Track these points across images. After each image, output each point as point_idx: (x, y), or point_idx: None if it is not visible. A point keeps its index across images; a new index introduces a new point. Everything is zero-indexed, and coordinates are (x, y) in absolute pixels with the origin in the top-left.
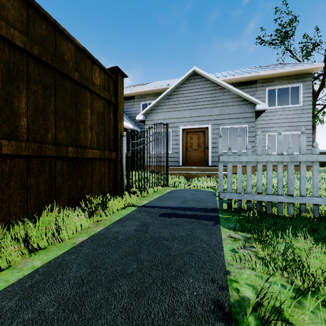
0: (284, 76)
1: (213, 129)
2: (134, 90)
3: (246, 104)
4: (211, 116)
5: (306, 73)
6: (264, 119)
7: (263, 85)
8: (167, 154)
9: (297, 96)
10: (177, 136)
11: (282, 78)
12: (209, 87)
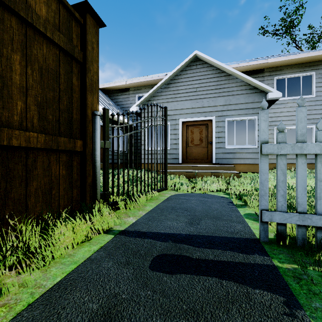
0: (295, 63)
1: (217, 122)
2: (129, 81)
3: (255, 92)
4: (215, 107)
5: (320, 60)
6: (272, 112)
7: (271, 74)
8: (165, 148)
9: (309, 86)
10: (176, 130)
11: (292, 66)
12: (212, 74)
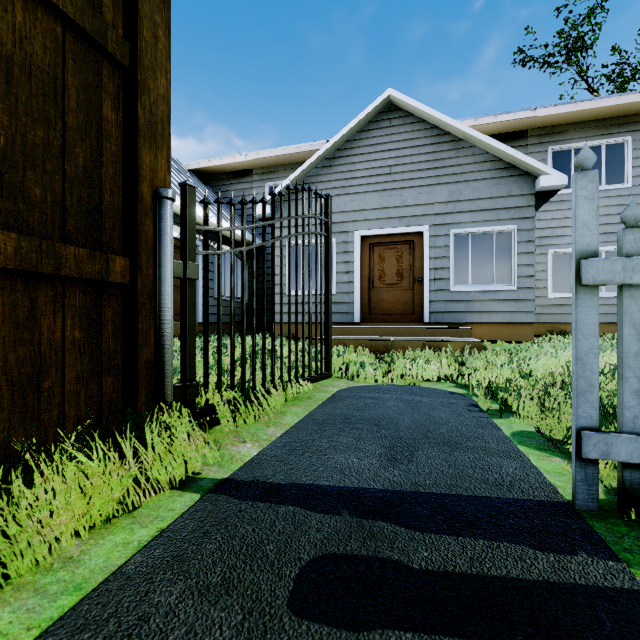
0: (591, 119)
1: (433, 237)
2: (252, 155)
3: (512, 175)
4: (428, 206)
5: None
6: (545, 218)
7: (542, 141)
8: (327, 285)
9: (619, 165)
10: (347, 254)
11: (586, 124)
12: (423, 139)
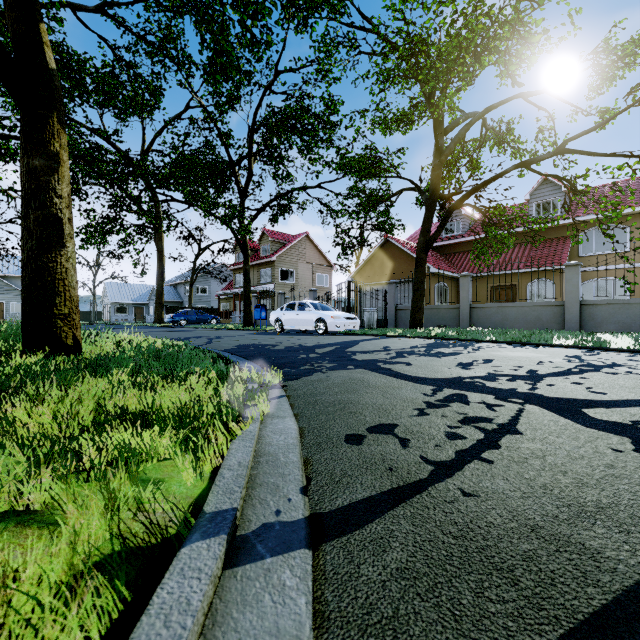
0: None
1: (6, 303)
2: None
3: None
4: (5, 297)
5: None
6: None
7: None
8: None
9: None
10: None
11: None
12: (4, 285)
